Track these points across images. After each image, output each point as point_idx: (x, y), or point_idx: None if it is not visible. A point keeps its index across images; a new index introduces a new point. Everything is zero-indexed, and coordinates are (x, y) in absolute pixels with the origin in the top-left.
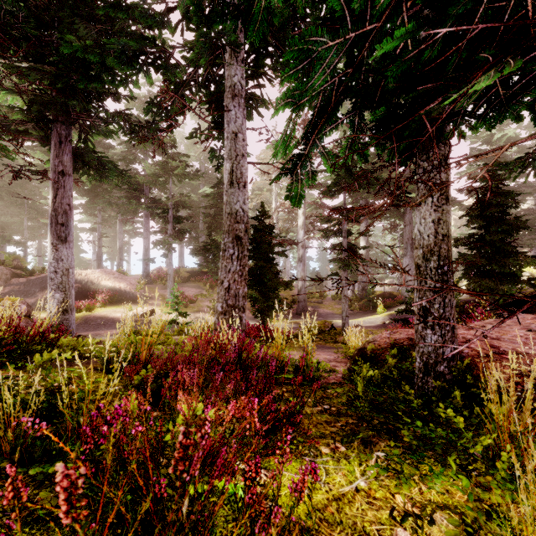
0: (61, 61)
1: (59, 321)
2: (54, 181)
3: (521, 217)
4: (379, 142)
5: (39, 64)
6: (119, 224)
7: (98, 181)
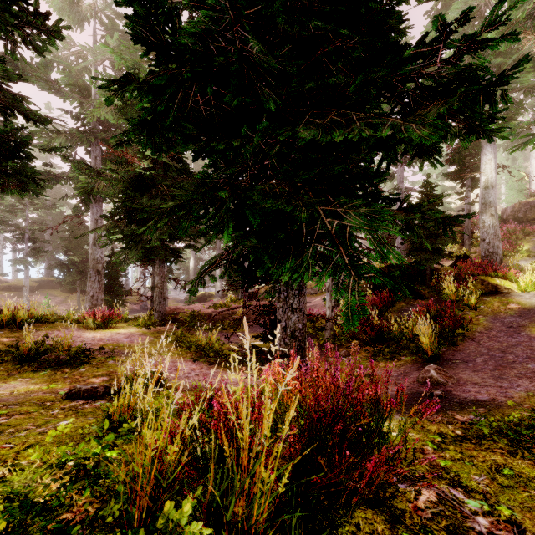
0: None
1: None
2: None
3: None
4: None
5: None
6: None
7: None
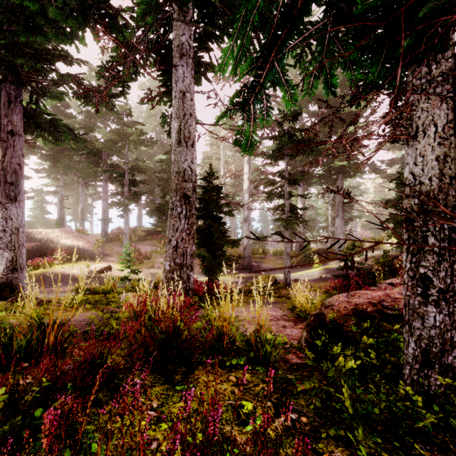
0: None
1: (7, 279)
2: (2, 139)
3: None
4: (352, 68)
5: None
6: (81, 188)
7: (54, 144)
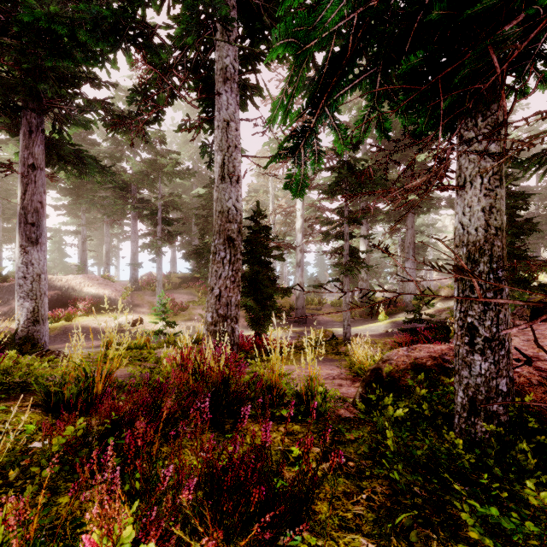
0: (24, 33)
1: (28, 333)
2: (23, 175)
3: (532, 219)
4: (404, 112)
5: None
6: (106, 227)
7: (78, 178)
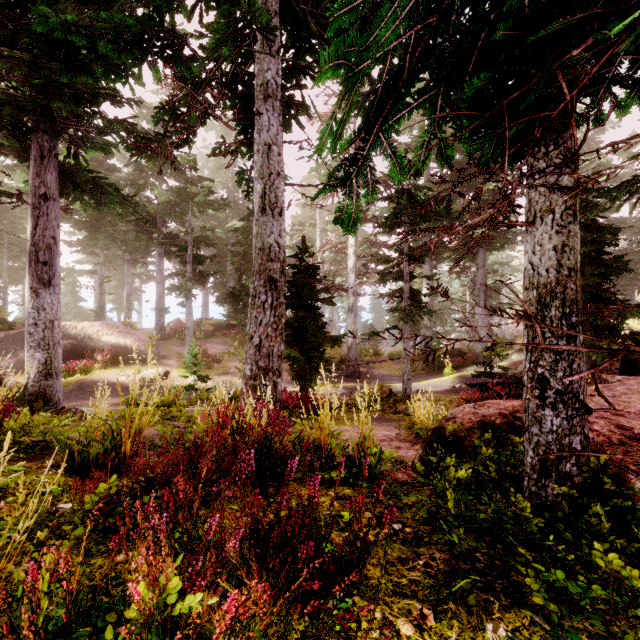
0: (36, 45)
1: (40, 388)
2: (33, 206)
3: (622, 257)
4: (469, 139)
5: (6, 48)
6: (127, 266)
7: (96, 209)
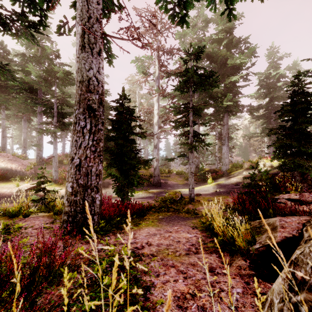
0: None
1: None
2: None
3: None
4: None
5: None
6: (23, 122)
7: None
